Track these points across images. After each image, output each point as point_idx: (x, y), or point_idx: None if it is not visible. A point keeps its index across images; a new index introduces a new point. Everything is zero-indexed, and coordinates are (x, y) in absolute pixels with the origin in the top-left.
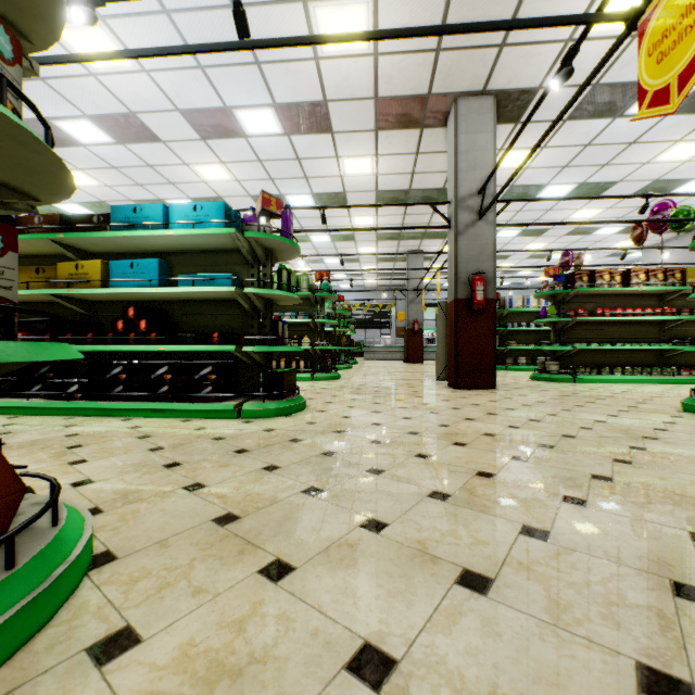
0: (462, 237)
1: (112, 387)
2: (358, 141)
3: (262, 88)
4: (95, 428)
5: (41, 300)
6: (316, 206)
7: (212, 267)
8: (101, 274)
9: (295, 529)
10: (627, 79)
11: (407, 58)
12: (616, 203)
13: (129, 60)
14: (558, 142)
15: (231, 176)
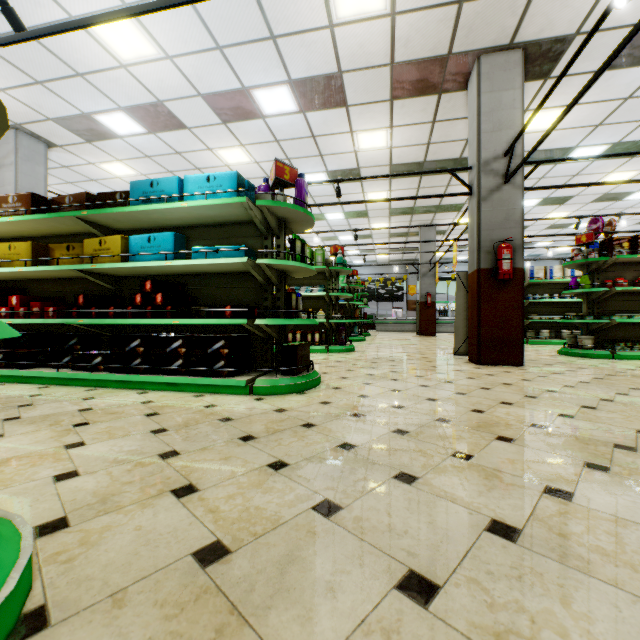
0: (485, 203)
1: (131, 359)
2: (373, 113)
3: (277, 64)
4: (109, 402)
5: (73, 276)
6: (331, 180)
7: (226, 240)
8: (121, 249)
9: (302, 584)
10: None
11: (427, 14)
12: None
13: (154, 47)
14: (593, 97)
15: (251, 158)
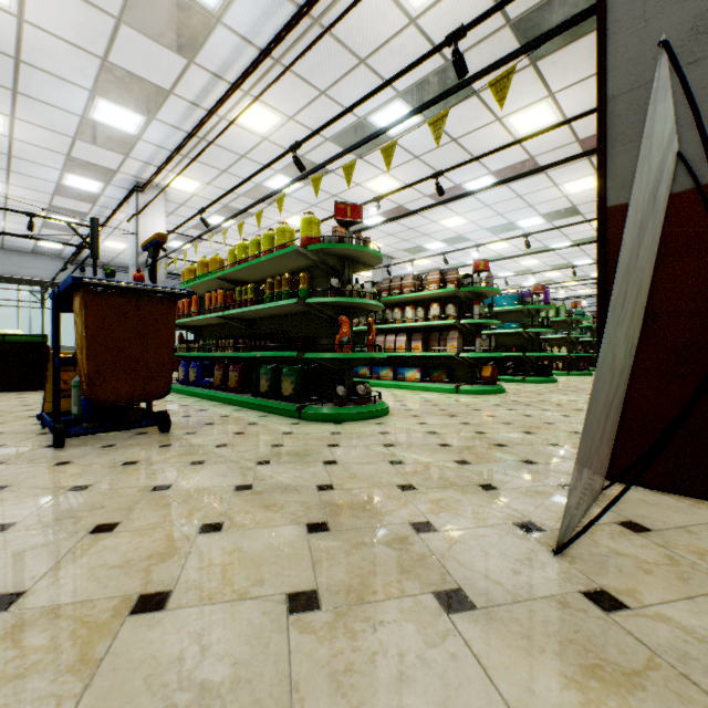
0: None
1: None
2: None
3: (532, 212)
4: None
5: None
6: (568, 267)
7: (509, 319)
8: None
9: (544, 393)
10: None
11: None
12: None
13: (466, 221)
14: None
15: (510, 245)
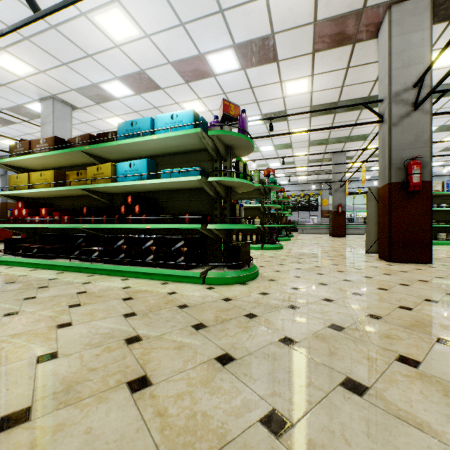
0: (396, 127)
1: (117, 254)
2: (298, 65)
3: (225, 33)
4: (100, 286)
5: (81, 194)
6: (265, 118)
7: (186, 164)
8: (111, 173)
9: None
10: None
11: None
12: None
13: (137, 29)
14: None
15: (206, 108)
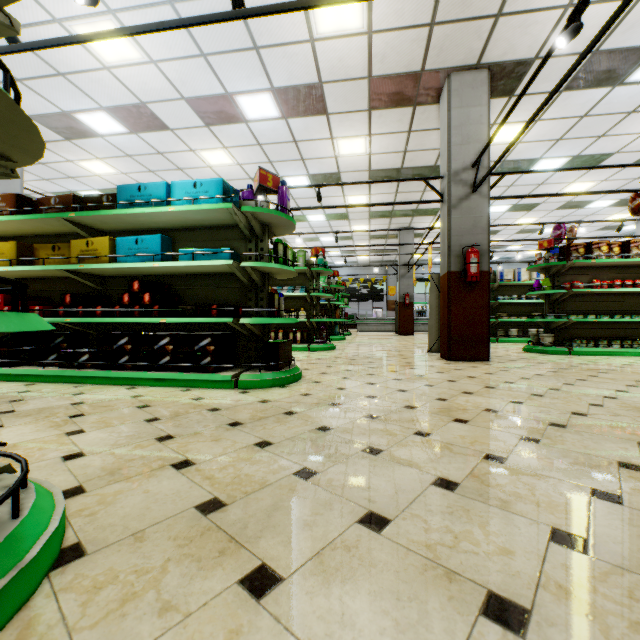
0: (455, 210)
1: (118, 357)
2: (352, 122)
3: (260, 73)
4: (100, 396)
5: (58, 275)
6: (312, 185)
7: (212, 243)
8: (109, 250)
9: (285, 522)
10: (629, 44)
11: (401, 34)
12: (611, 175)
13: (138, 52)
14: (553, 115)
15: (233, 160)
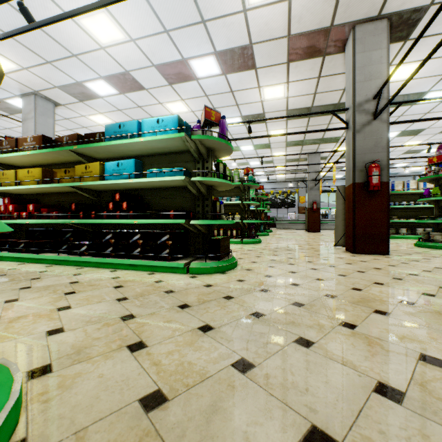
0: (359, 134)
1: (106, 248)
2: (274, 73)
3: (206, 41)
4: (90, 277)
5: (69, 190)
6: (244, 121)
7: (171, 164)
8: (99, 171)
9: (223, 433)
10: None
11: None
12: None
13: (122, 34)
14: None
15: (188, 109)
